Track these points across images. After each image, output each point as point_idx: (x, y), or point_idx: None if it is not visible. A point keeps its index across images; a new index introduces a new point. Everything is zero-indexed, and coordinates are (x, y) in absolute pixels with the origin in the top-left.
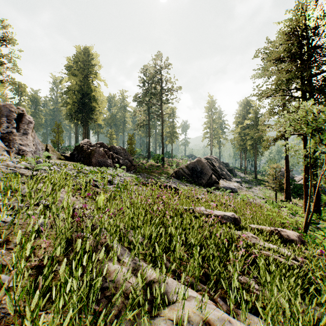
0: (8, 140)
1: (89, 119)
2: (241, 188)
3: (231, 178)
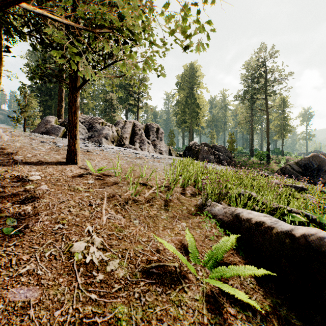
0: (154, 145)
1: (194, 124)
2: None
3: None
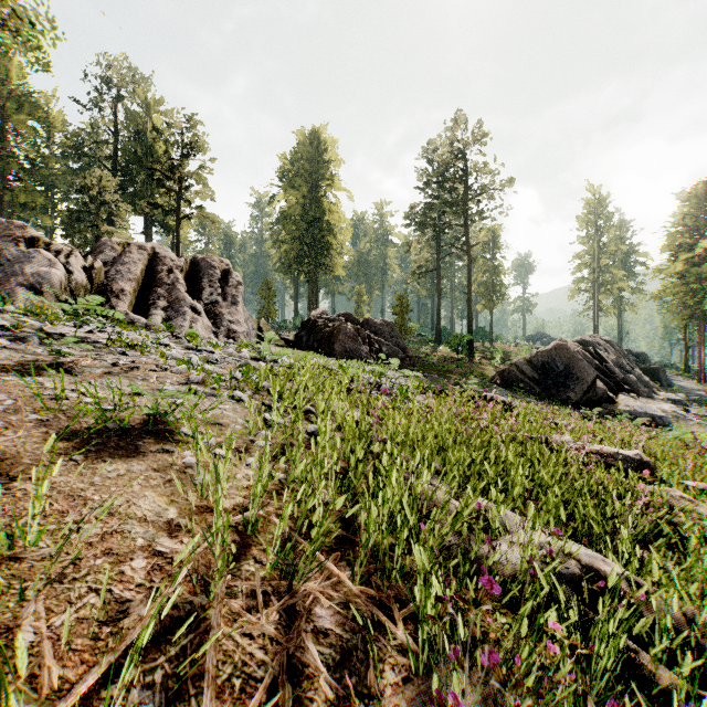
0: (213, 316)
1: (321, 269)
2: (682, 418)
3: (653, 392)
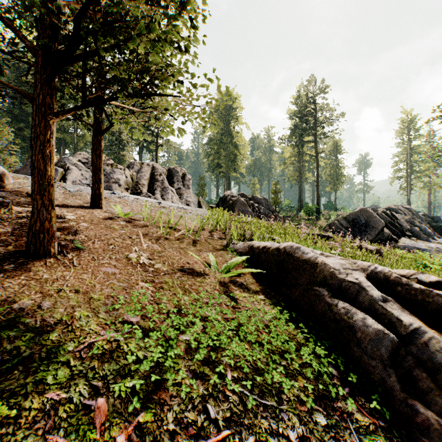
0: (179, 194)
1: (231, 169)
2: None
3: (433, 238)
